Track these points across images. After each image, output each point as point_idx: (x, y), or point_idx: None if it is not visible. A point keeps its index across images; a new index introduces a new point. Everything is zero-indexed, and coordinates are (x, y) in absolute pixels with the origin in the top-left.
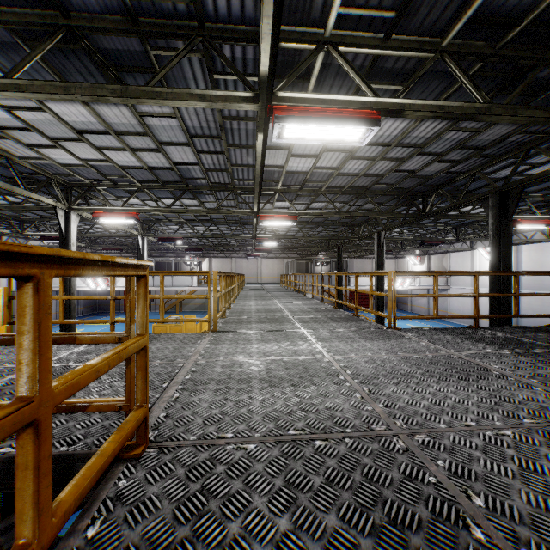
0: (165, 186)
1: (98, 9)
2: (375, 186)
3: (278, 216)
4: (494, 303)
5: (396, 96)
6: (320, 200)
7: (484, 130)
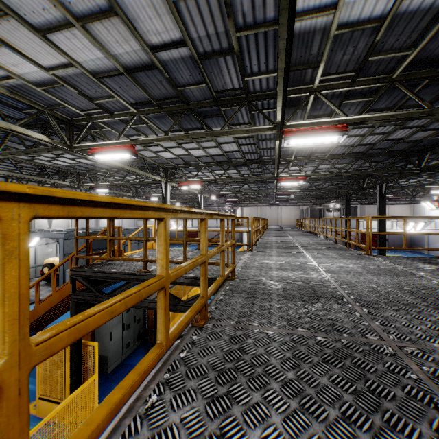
0: (218, 164)
1: (201, 99)
2: (370, 151)
3: (291, 179)
4: None
5: (360, 113)
6: (326, 163)
7: None
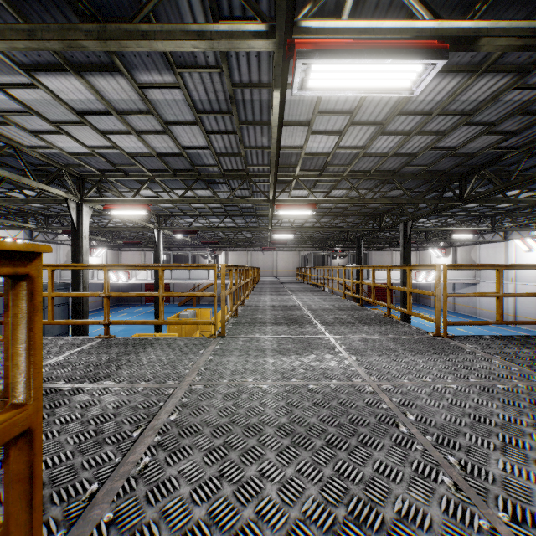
0: (176, 175)
1: None
2: (404, 169)
3: (295, 205)
4: None
5: (467, 19)
6: (341, 187)
7: None
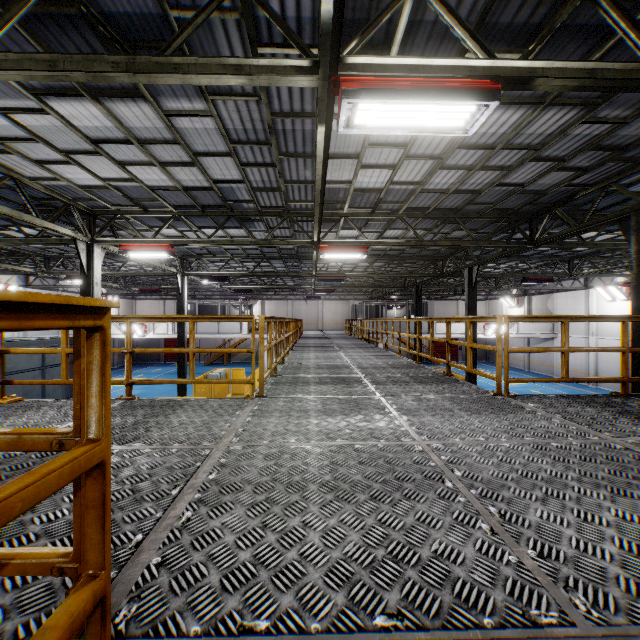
0: (205, 211)
1: None
2: (468, 207)
3: (343, 247)
4: (638, 359)
5: (522, 58)
6: (397, 227)
7: (631, 120)
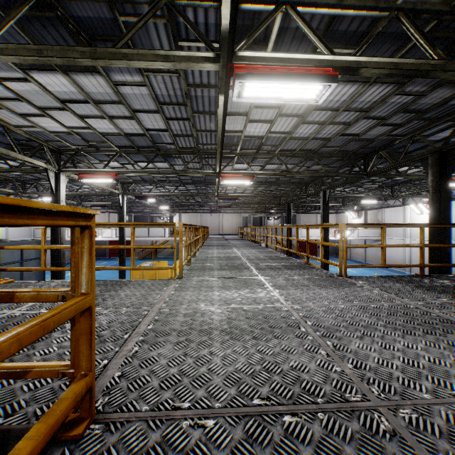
0: (140, 150)
1: None
2: (322, 149)
3: (237, 176)
4: (433, 253)
5: (352, 54)
6: (274, 162)
7: (427, 93)
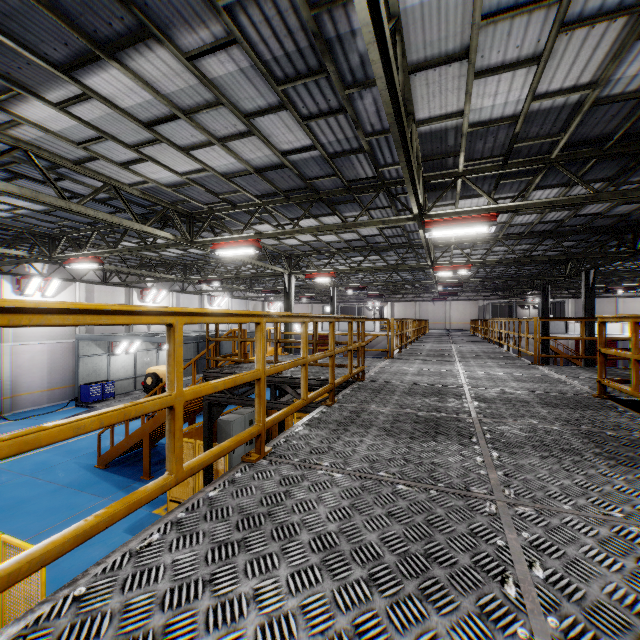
0: (355, 249)
1: (332, 188)
2: (560, 228)
3: (452, 267)
4: None
5: (512, 200)
6: (502, 244)
7: None
